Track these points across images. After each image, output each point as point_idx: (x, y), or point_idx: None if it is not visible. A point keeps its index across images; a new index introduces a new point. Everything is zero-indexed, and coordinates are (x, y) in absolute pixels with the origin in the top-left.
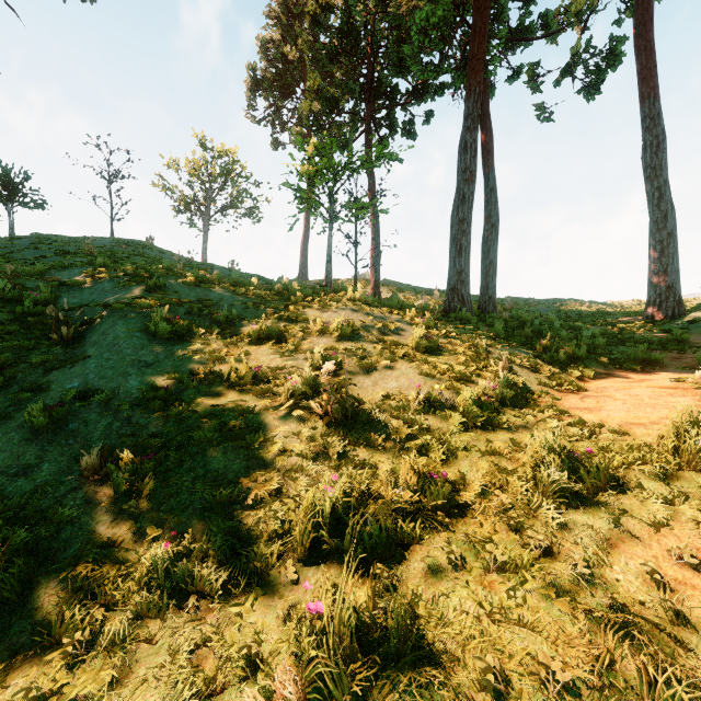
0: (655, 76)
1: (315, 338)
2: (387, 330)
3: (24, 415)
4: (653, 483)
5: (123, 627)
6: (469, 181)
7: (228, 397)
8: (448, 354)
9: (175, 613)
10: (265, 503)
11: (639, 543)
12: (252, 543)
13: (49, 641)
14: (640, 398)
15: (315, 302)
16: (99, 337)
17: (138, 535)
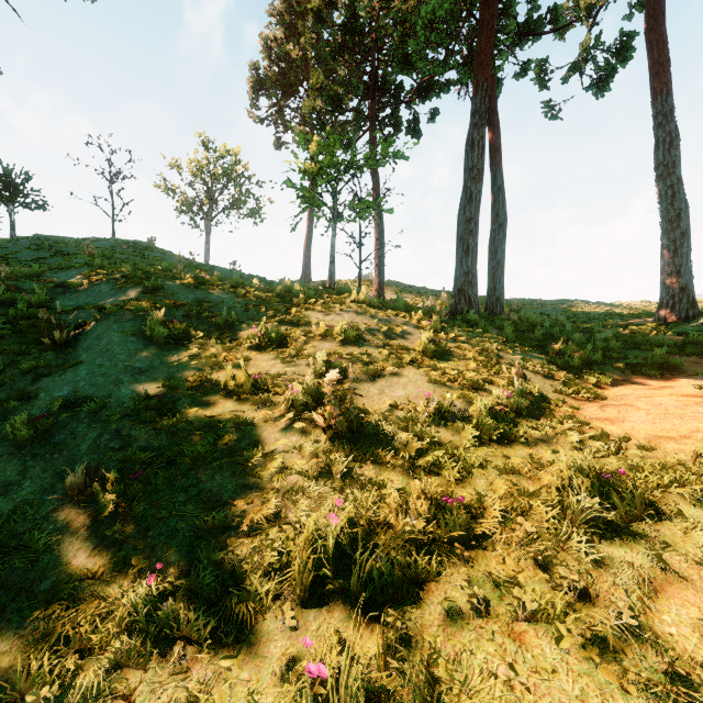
0: (668, 71)
1: (318, 343)
2: (392, 333)
3: (6, 427)
4: (694, 509)
5: (98, 678)
6: (476, 179)
7: (225, 406)
8: (457, 359)
9: (158, 663)
10: (262, 528)
11: (688, 586)
12: (246, 578)
13: (14, 695)
14: (664, 407)
15: (318, 305)
16: (92, 342)
17: (122, 564)
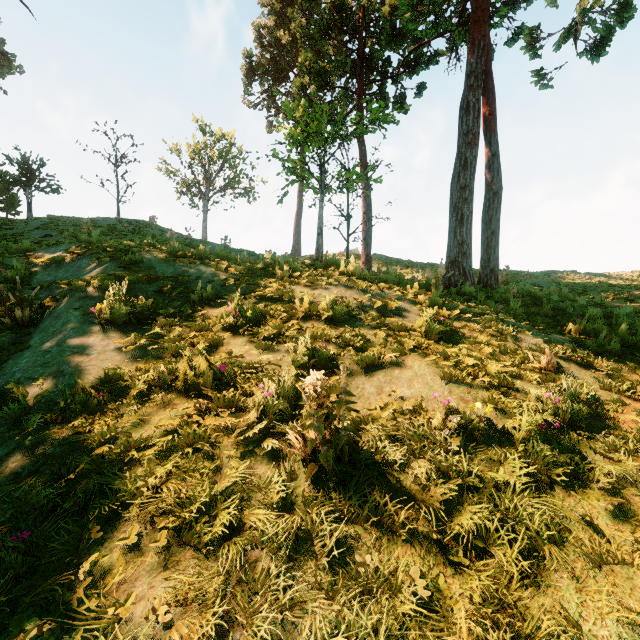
0: None
1: (302, 323)
2: (387, 310)
3: None
4: None
5: None
6: (471, 144)
7: (179, 410)
8: (467, 342)
9: None
10: None
11: None
12: None
13: None
14: None
15: (304, 278)
16: (50, 322)
17: None
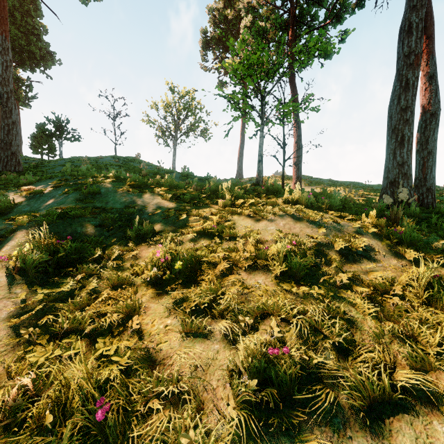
0: None
1: (245, 274)
2: (349, 250)
3: None
4: None
5: None
6: (413, 65)
7: None
8: None
9: None
10: None
11: None
12: None
13: None
14: None
15: (247, 207)
16: None
17: None
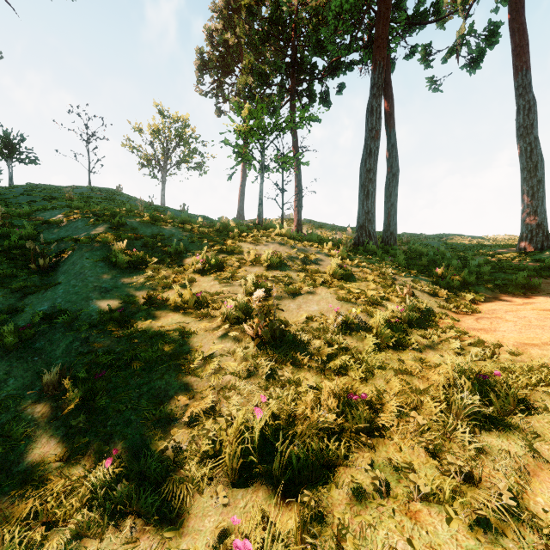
0: (527, 52)
1: (249, 268)
2: (308, 260)
3: None
4: None
5: (61, 546)
6: (375, 138)
7: (173, 318)
8: (360, 280)
9: (112, 533)
10: (201, 419)
11: None
12: (187, 461)
13: None
14: (528, 319)
15: (249, 237)
16: (69, 267)
17: (85, 449)
